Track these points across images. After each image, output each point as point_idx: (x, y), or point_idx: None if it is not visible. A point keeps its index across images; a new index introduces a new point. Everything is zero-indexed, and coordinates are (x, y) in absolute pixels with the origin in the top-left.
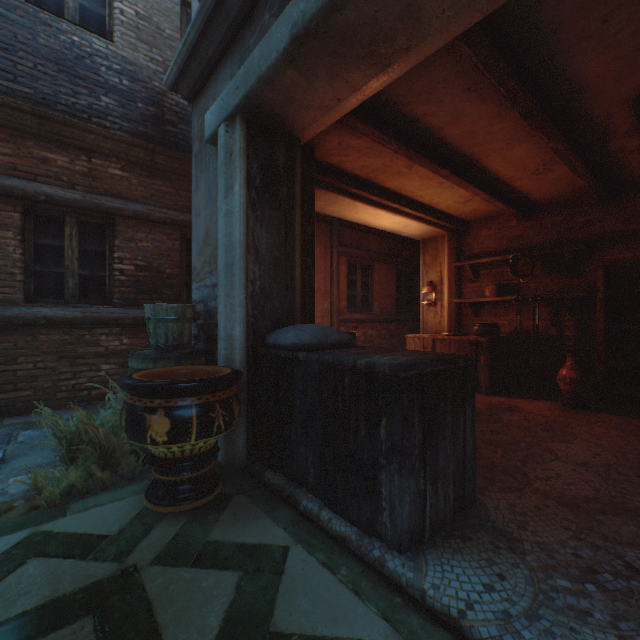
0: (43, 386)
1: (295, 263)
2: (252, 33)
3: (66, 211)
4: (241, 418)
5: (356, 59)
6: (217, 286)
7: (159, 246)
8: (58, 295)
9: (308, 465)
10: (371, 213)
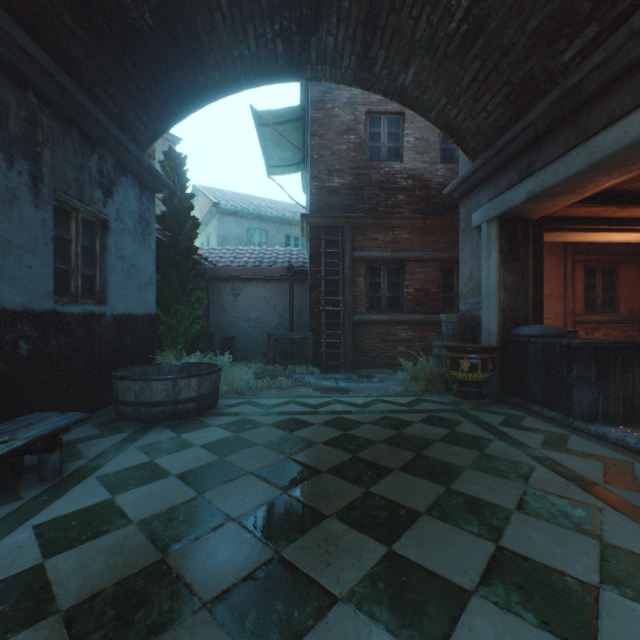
0: (373, 355)
1: (528, 290)
2: (502, 178)
3: (382, 263)
4: (496, 371)
5: (564, 195)
6: (478, 304)
7: (427, 276)
8: (378, 308)
9: (536, 392)
10: (599, 236)
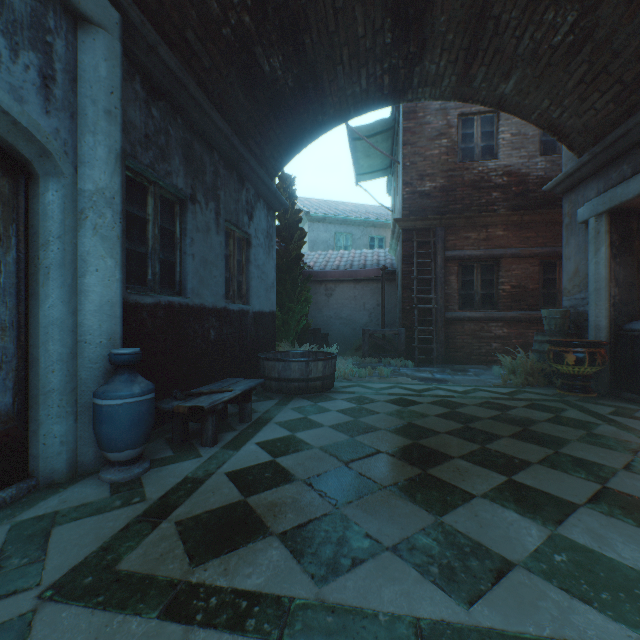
0: (465, 351)
1: None
2: (613, 171)
3: (474, 261)
4: (605, 367)
5: None
6: (584, 299)
7: (524, 272)
8: (470, 305)
9: None
10: None
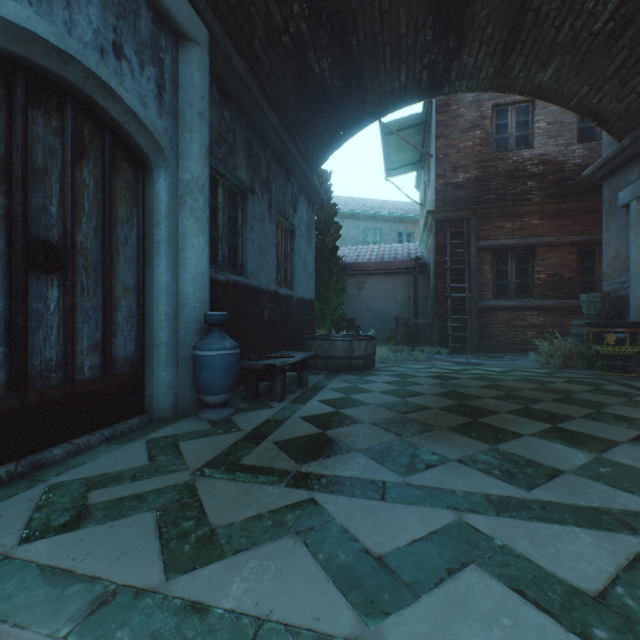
0: (499, 340)
1: None
2: None
3: (509, 251)
4: None
5: None
6: (625, 282)
7: (560, 260)
8: (504, 295)
9: None
10: None
